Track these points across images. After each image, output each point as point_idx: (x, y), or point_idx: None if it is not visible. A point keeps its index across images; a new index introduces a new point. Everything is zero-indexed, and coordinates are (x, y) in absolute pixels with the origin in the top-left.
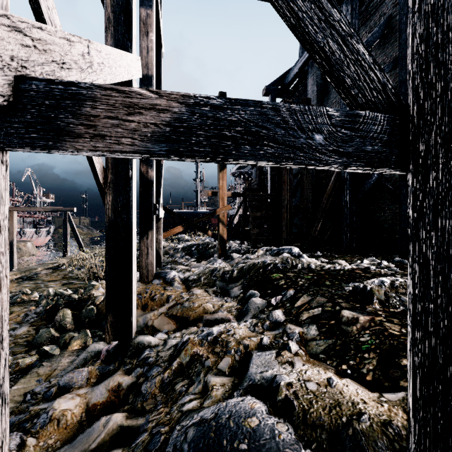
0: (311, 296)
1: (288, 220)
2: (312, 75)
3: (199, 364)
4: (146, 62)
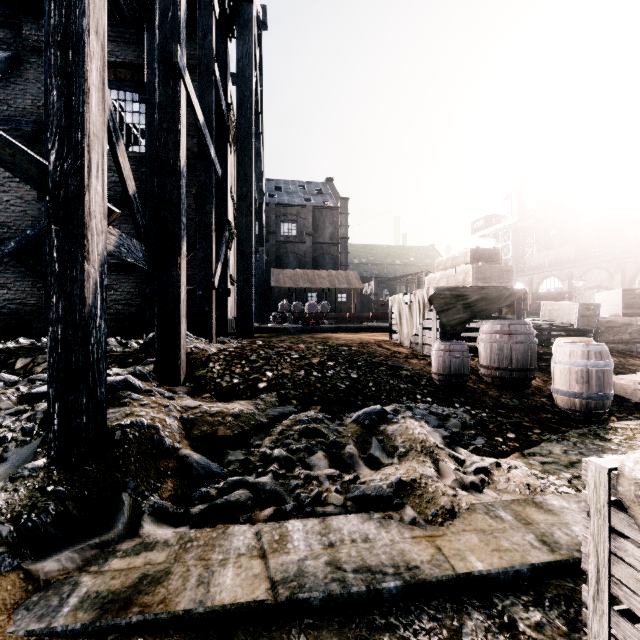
0: (30, 357)
1: None
2: None
3: None
4: None
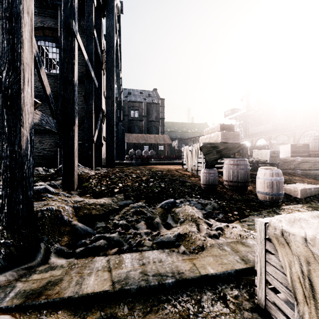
0: None
1: None
2: None
3: None
4: None
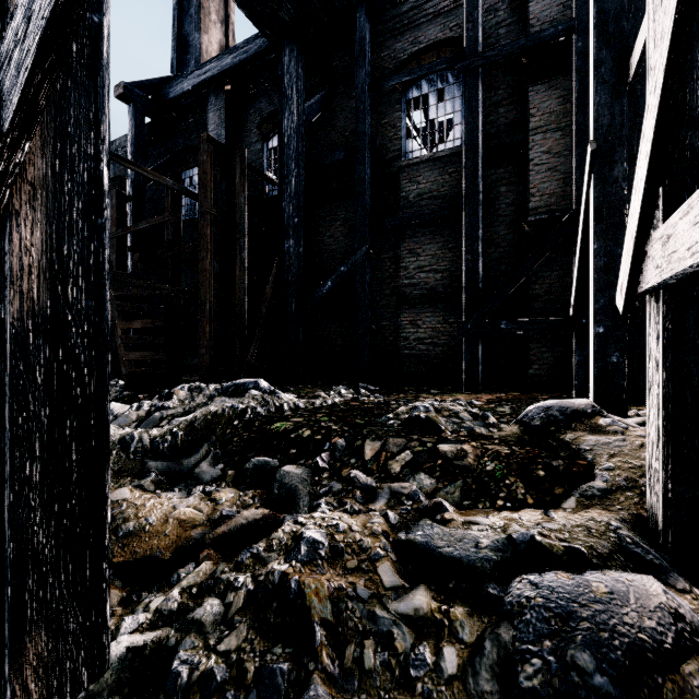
0: (378, 440)
1: (212, 337)
2: (218, 110)
3: (352, 602)
4: None
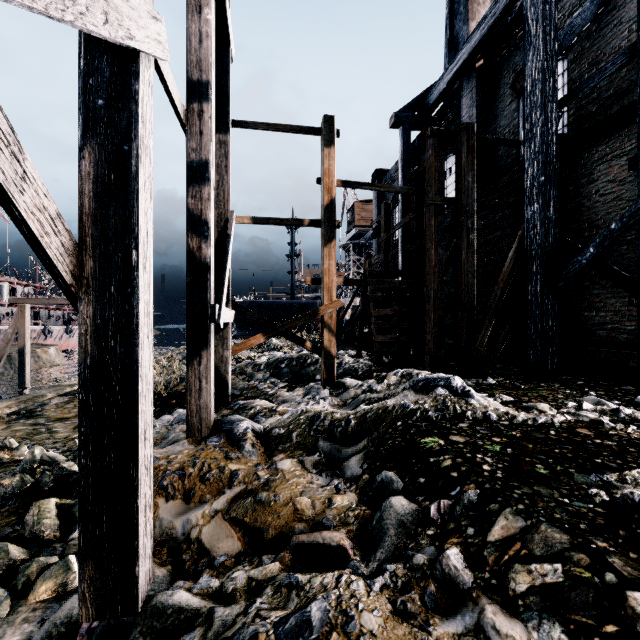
0: (522, 517)
1: (436, 324)
2: (469, 92)
3: None
4: (198, 58)
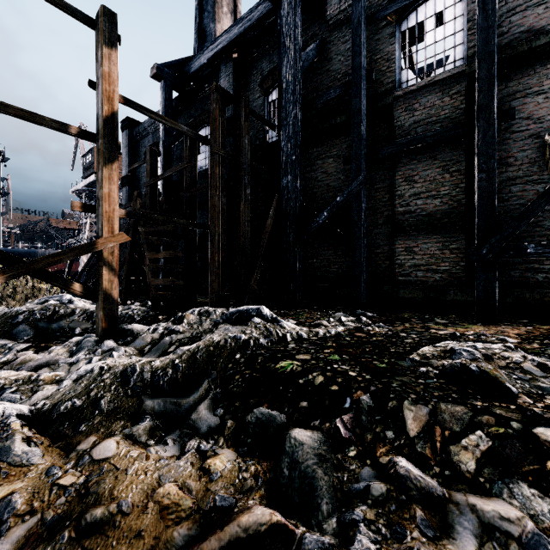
0: (422, 404)
1: (220, 265)
2: (227, 76)
3: None
4: None
